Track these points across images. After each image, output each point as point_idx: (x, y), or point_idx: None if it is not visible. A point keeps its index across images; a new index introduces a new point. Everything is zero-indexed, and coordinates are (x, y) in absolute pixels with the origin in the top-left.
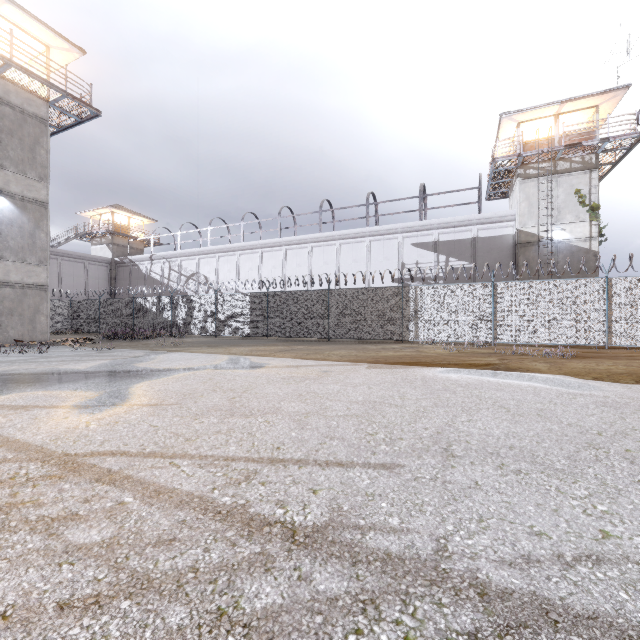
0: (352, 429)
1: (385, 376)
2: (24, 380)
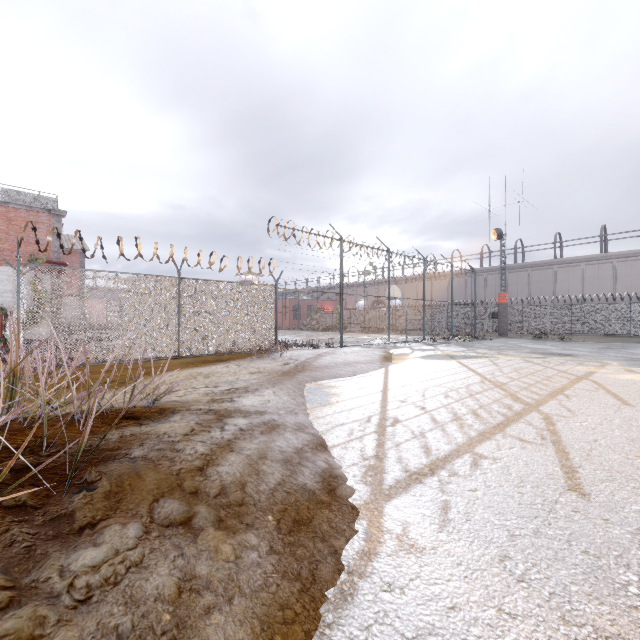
0: None
1: None
2: None
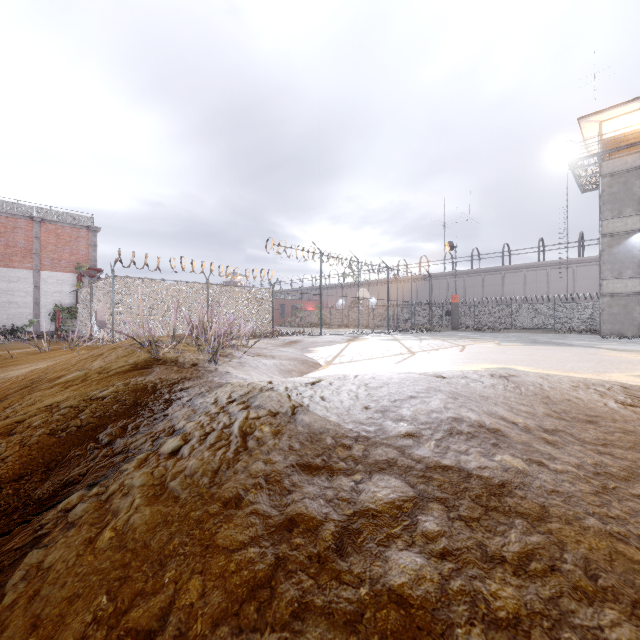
0: (489, 352)
1: (629, 360)
2: (536, 342)
